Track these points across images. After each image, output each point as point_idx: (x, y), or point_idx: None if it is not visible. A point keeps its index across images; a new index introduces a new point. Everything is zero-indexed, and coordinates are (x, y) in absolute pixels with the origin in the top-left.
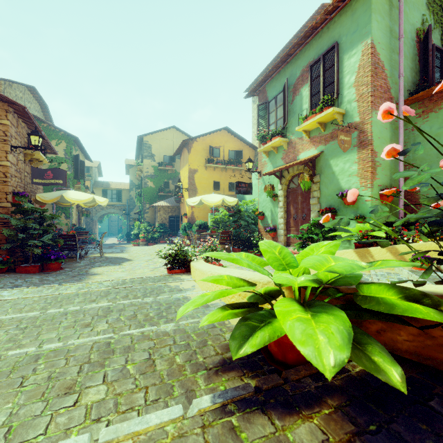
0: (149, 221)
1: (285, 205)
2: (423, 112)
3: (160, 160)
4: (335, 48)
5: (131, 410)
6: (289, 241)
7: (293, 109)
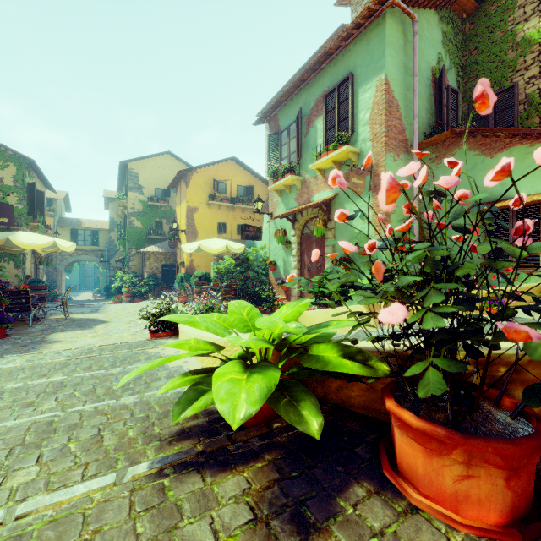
0: (135, 271)
1: (299, 253)
2: (437, 157)
3: (151, 194)
4: (350, 79)
5: (64, 487)
6: (303, 295)
7: (307, 142)
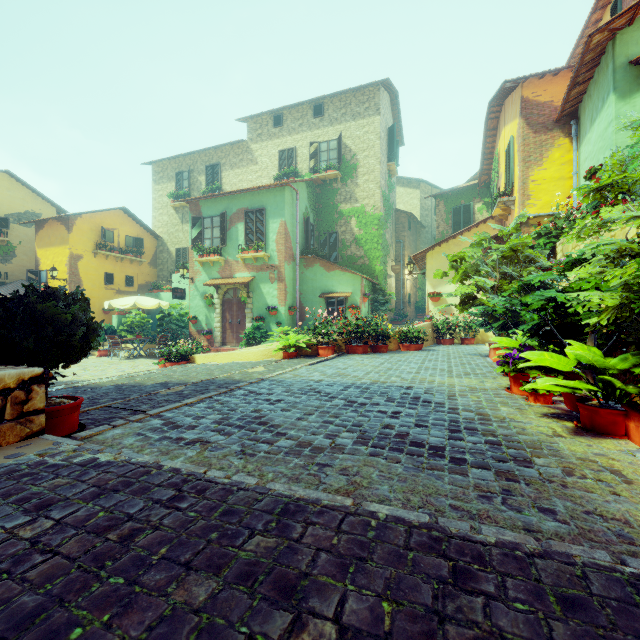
0: None
1: (221, 311)
2: (307, 265)
3: None
4: (264, 211)
5: None
6: (225, 341)
7: (230, 235)
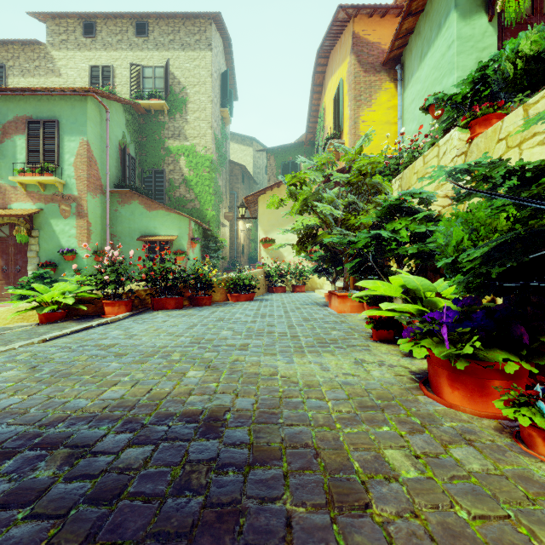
0: None
1: None
2: (122, 202)
3: None
4: (56, 124)
5: None
6: None
7: (2, 150)
